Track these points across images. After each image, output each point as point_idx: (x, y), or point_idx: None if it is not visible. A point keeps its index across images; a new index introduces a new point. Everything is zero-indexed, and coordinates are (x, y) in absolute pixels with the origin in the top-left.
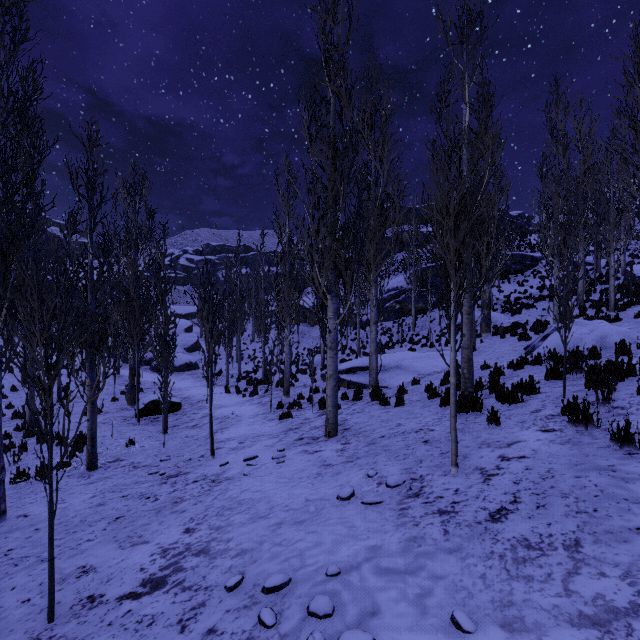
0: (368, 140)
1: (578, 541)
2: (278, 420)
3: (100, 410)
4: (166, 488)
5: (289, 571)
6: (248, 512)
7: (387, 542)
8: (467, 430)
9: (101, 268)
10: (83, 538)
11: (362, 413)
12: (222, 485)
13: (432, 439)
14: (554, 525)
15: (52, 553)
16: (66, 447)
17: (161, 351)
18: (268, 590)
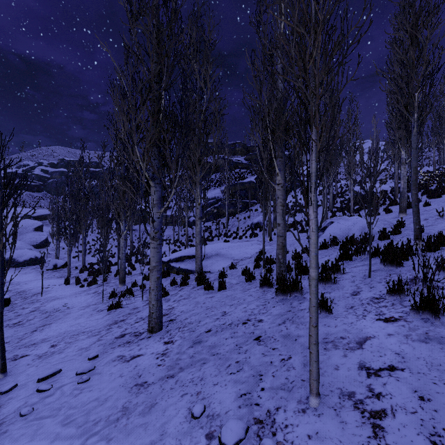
0: (194, 62)
1: None
2: (107, 311)
3: None
4: None
5: None
6: None
7: None
8: (299, 320)
9: None
10: None
11: (188, 299)
12: None
13: (264, 335)
14: None
15: None
16: None
17: None
18: None
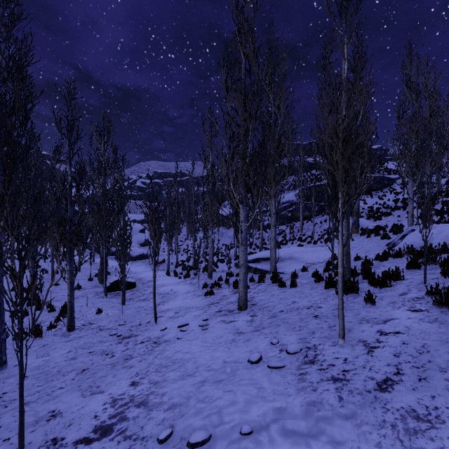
0: (269, 92)
1: None
2: (204, 296)
3: (80, 287)
4: (121, 347)
5: (210, 427)
6: (179, 370)
7: (291, 405)
8: (348, 308)
9: (77, 186)
10: (57, 386)
11: (265, 292)
12: (161, 346)
13: (321, 314)
14: (438, 398)
15: (22, 406)
16: (33, 322)
17: (121, 246)
18: (192, 445)
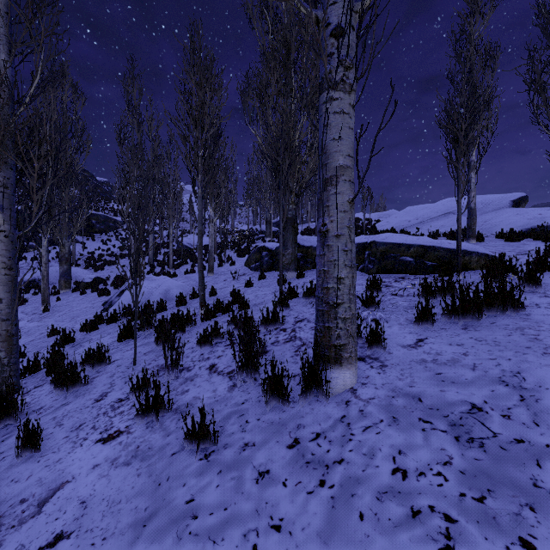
0: None
1: None
2: None
3: None
4: None
5: None
6: None
7: None
8: None
9: None
10: None
11: None
12: None
13: None
14: None
15: None
16: None
17: None
18: None
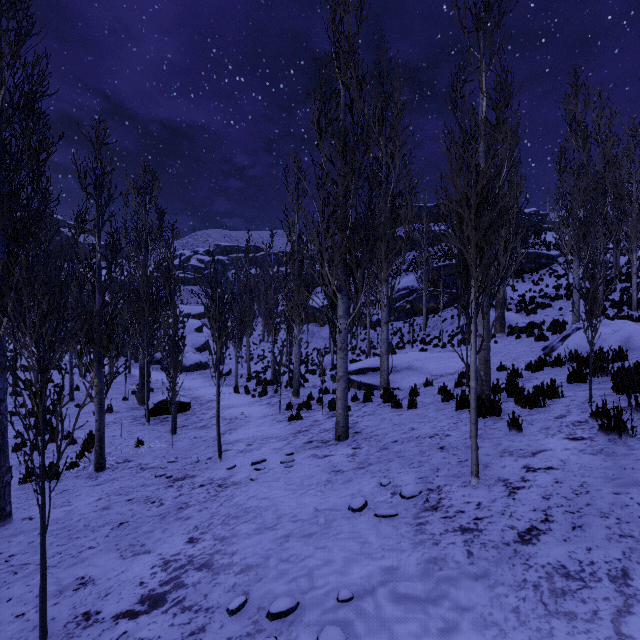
0: (379, 135)
1: (626, 571)
2: (287, 422)
3: (111, 409)
4: (172, 492)
5: (297, 593)
6: (254, 521)
7: (404, 563)
8: (486, 436)
9: (109, 267)
10: (85, 545)
11: (373, 416)
12: (228, 490)
13: (448, 445)
14: (595, 550)
15: (44, 568)
16: (59, 455)
17: (170, 351)
18: (273, 616)
